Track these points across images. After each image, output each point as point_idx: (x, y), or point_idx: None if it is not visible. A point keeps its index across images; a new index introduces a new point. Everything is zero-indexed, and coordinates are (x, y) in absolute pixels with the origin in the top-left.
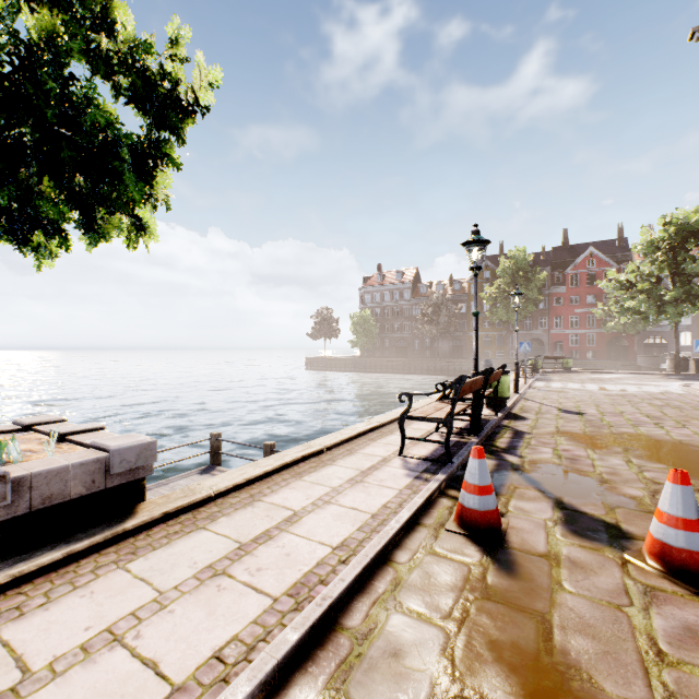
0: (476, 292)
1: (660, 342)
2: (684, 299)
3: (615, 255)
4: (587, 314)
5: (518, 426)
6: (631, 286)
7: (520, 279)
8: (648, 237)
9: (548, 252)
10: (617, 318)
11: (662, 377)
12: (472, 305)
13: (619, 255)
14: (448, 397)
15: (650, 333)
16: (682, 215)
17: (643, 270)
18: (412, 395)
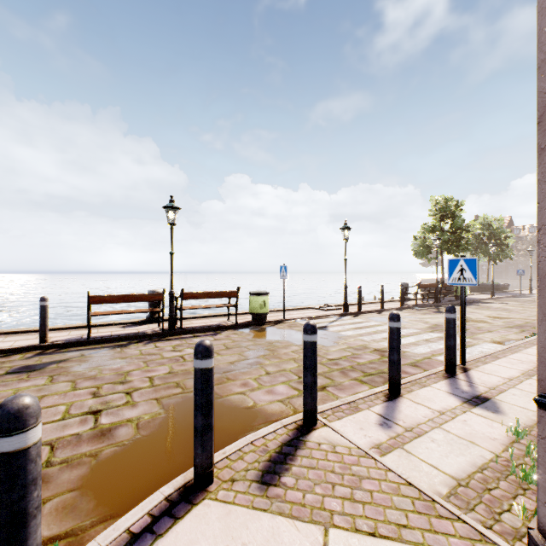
0: None
1: None
2: None
3: None
4: None
5: None
6: None
7: None
8: None
9: None
10: None
11: None
12: None
13: None
14: None
15: None
16: None
17: None
18: None
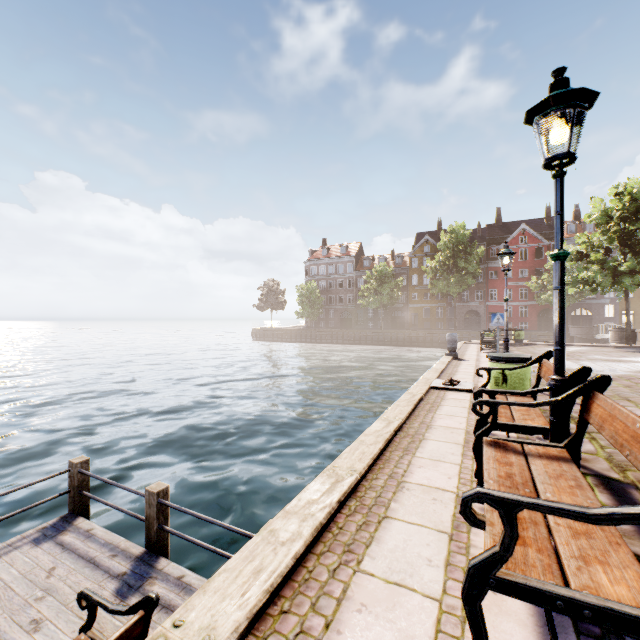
0: (562, 210)
1: (586, 314)
2: (639, 270)
3: (544, 232)
4: (519, 287)
5: (586, 460)
6: (581, 257)
7: (459, 253)
8: (602, 206)
9: (483, 229)
10: (550, 291)
11: (620, 350)
12: (413, 278)
13: (548, 232)
14: (486, 420)
15: (577, 305)
16: (637, 184)
17: (593, 241)
18: (517, 507)
